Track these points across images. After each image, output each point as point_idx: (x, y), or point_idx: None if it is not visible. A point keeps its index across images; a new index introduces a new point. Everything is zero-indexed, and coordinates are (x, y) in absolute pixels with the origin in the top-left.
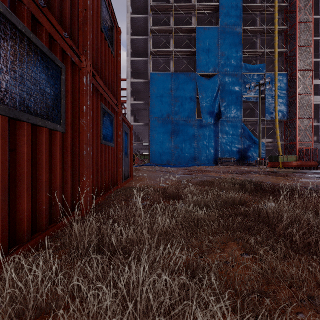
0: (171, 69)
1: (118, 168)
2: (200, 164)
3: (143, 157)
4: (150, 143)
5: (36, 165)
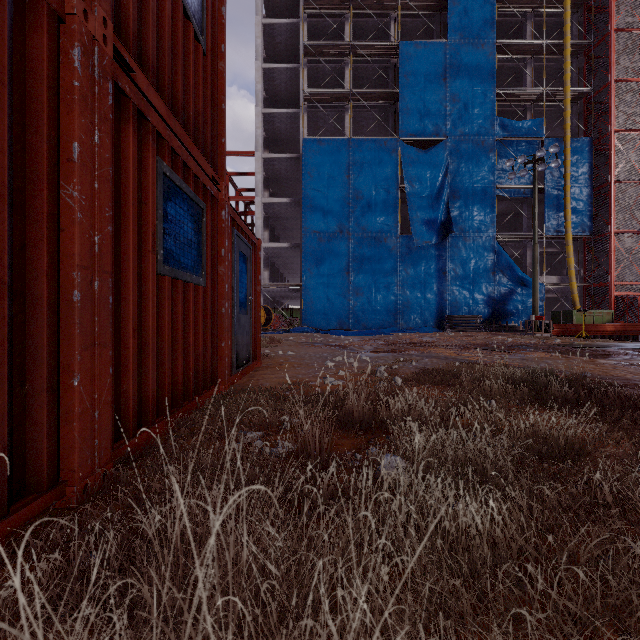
0: (346, 131)
1: (218, 341)
2: (408, 328)
3: (290, 314)
4: (303, 286)
5: None
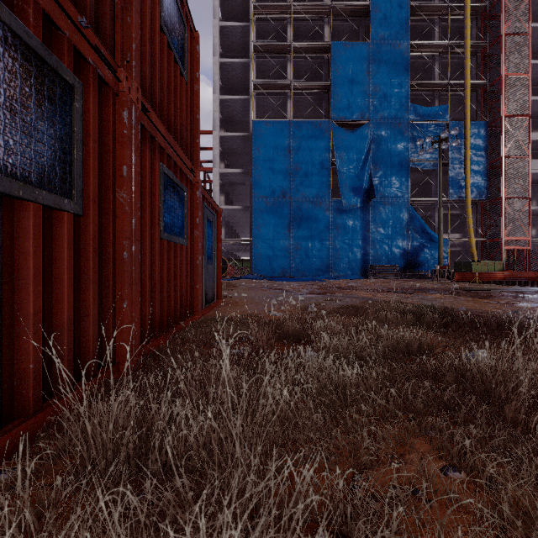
0: (288, 114)
1: (194, 284)
2: (338, 276)
3: (241, 264)
4: (252, 241)
5: (12, 280)
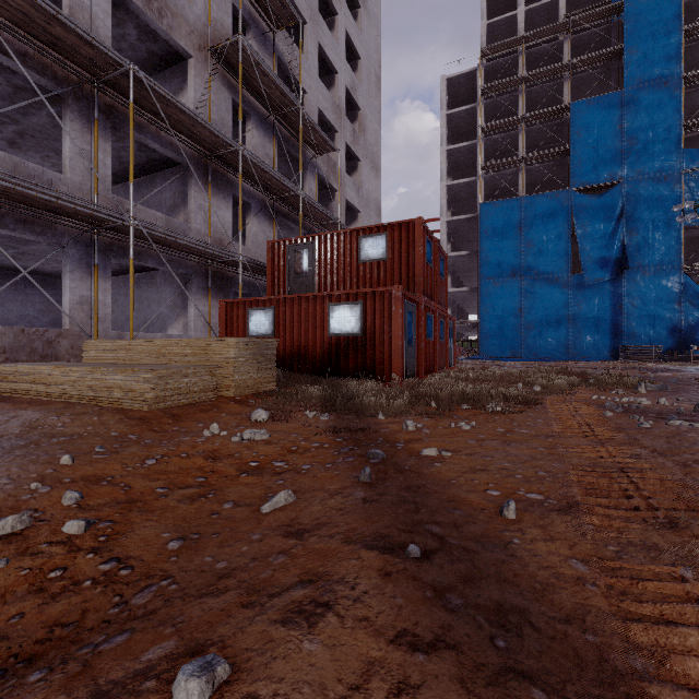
0: (520, 188)
1: (446, 357)
2: (579, 357)
3: (469, 344)
4: (480, 322)
5: (429, 352)
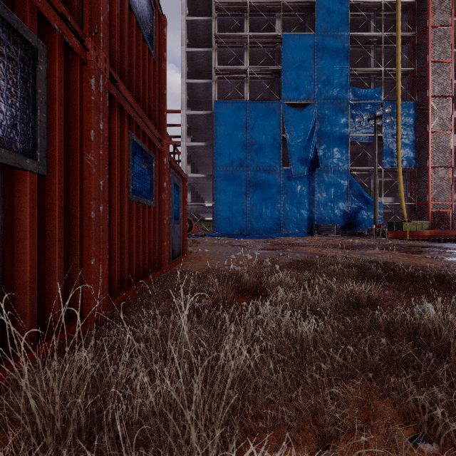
0: (245, 96)
1: (162, 241)
2: (288, 234)
3: (205, 224)
4: (214, 204)
5: None
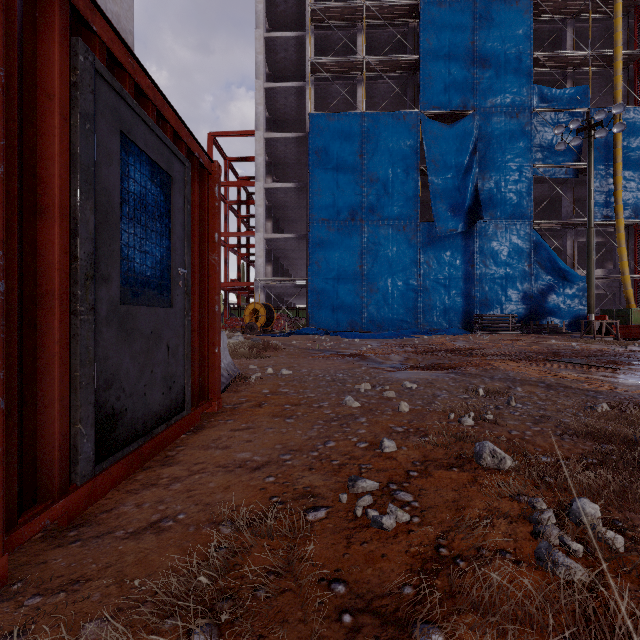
0: (359, 106)
1: None
2: (431, 330)
3: (295, 313)
4: (309, 281)
5: None
